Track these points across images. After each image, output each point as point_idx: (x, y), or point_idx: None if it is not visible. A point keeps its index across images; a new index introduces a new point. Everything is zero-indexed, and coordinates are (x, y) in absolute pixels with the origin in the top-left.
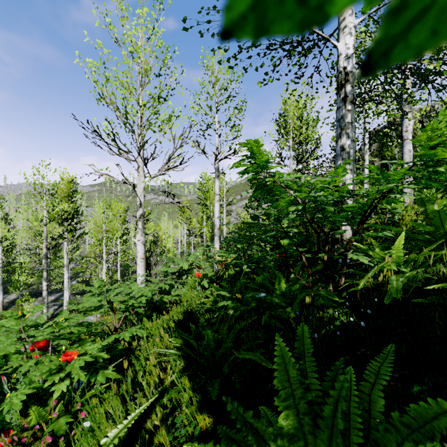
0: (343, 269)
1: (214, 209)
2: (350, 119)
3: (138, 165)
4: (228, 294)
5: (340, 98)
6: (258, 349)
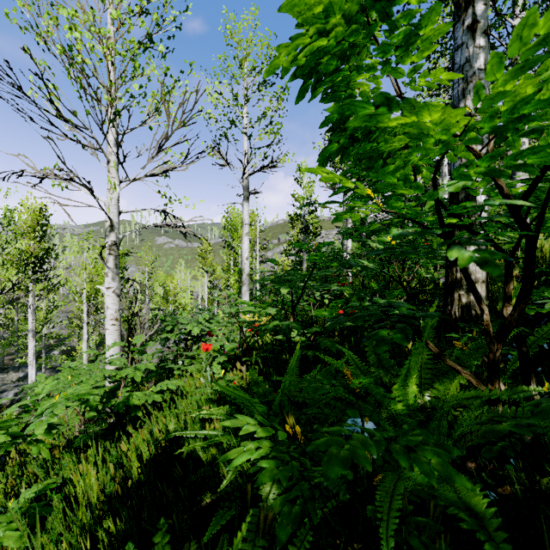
0: None
1: (242, 247)
2: (483, 64)
3: (107, 157)
4: (259, 429)
5: (464, 27)
6: None
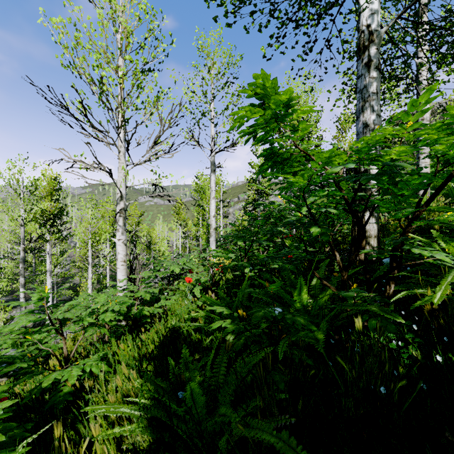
0: (394, 272)
1: (210, 207)
2: (376, 89)
3: (118, 149)
4: (226, 310)
5: (362, 64)
6: (278, 408)
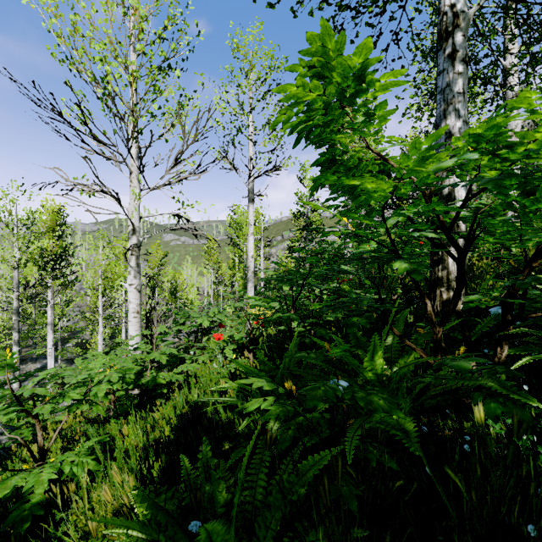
0: (508, 327)
1: (248, 245)
2: (462, 88)
3: (130, 169)
4: (266, 385)
5: (445, 56)
6: None
